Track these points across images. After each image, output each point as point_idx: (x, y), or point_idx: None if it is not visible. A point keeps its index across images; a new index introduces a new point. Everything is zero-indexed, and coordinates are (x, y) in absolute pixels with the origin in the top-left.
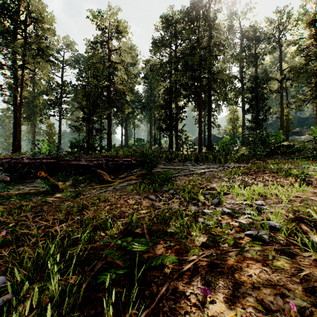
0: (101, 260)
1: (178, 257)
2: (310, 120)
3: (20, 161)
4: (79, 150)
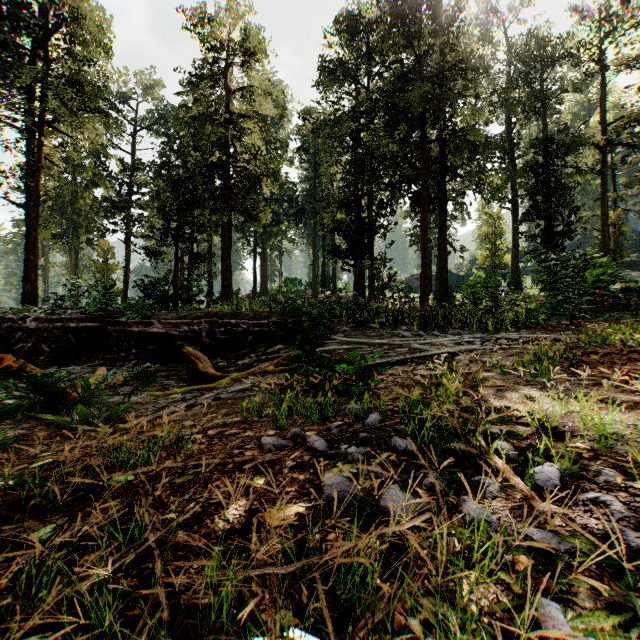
0: None
1: None
2: None
3: (20, 325)
4: (157, 302)
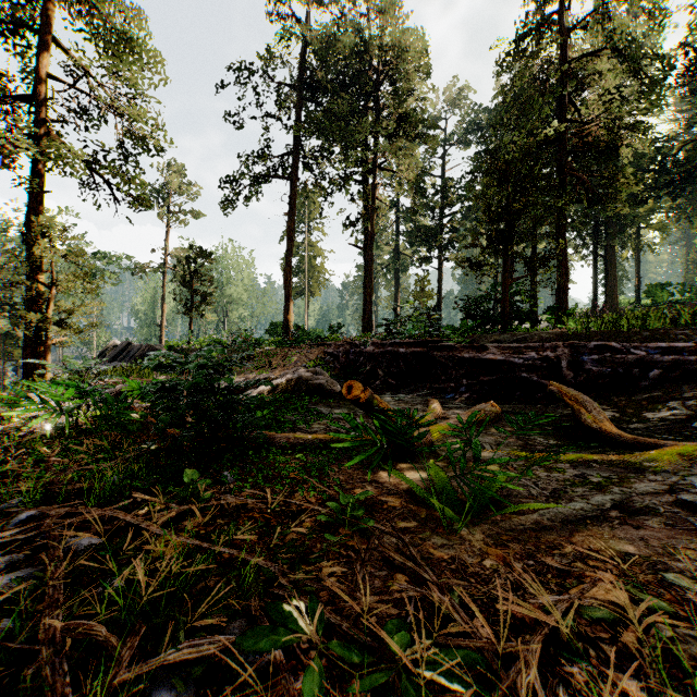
0: None
1: None
2: None
3: (361, 350)
4: (481, 324)
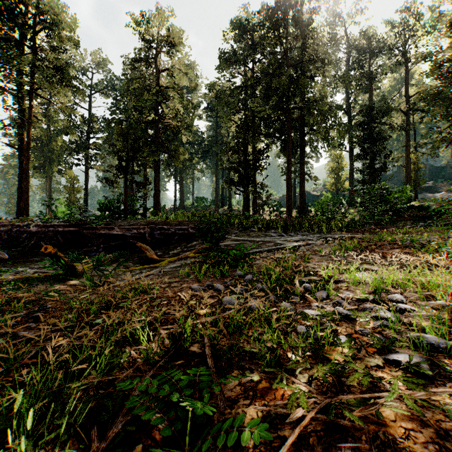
0: (123, 414)
1: (267, 408)
2: (448, 170)
3: (25, 229)
4: (113, 214)
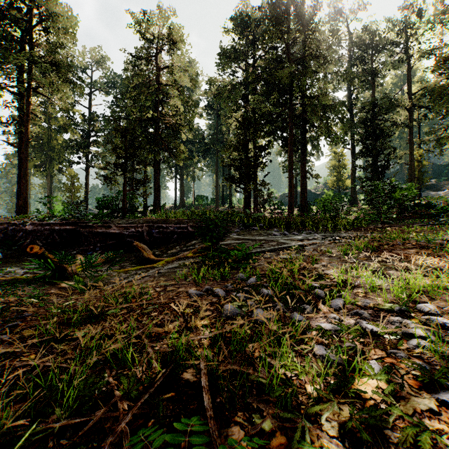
0: None
1: None
2: None
3: (21, 228)
4: (111, 212)
